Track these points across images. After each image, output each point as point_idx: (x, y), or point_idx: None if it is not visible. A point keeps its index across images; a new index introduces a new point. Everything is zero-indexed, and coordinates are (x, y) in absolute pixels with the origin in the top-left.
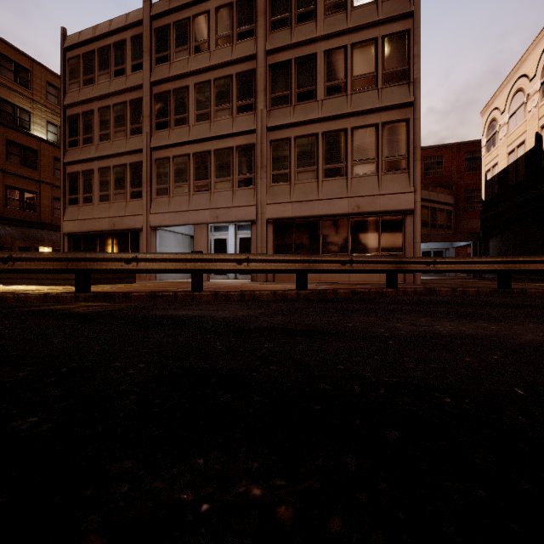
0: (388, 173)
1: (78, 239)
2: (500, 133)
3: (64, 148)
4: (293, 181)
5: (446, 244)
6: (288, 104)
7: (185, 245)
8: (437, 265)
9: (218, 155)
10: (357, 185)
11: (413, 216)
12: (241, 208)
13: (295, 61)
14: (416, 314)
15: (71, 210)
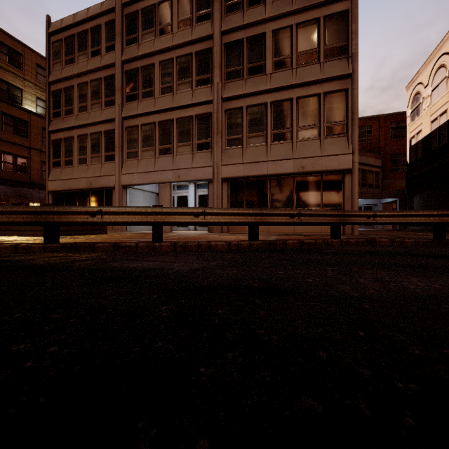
0: (329, 137)
1: (61, 196)
2: (423, 105)
3: (48, 118)
4: (245, 145)
5: (375, 200)
6: (241, 77)
7: (152, 201)
8: (377, 218)
9: (180, 123)
10: (301, 148)
11: (352, 175)
12: (200, 169)
13: (247, 40)
14: (372, 266)
15: (55, 171)
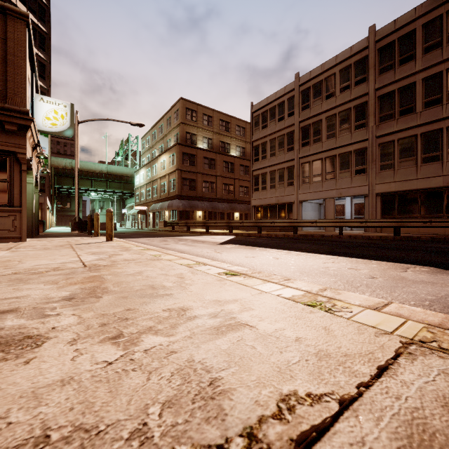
0: None
1: (259, 208)
2: None
3: (252, 163)
4: (396, 168)
5: None
6: (392, 118)
7: (316, 209)
8: None
9: (341, 157)
10: None
11: None
12: (357, 188)
13: (398, 90)
14: (446, 244)
15: (255, 194)
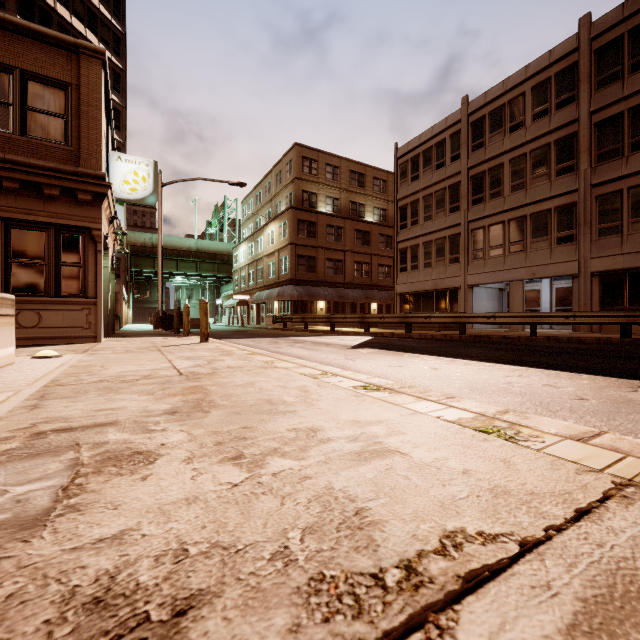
0: None
1: (406, 297)
2: None
3: (396, 231)
4: (626, 232)
5: None
6: (619, 156)
7: (494, 297)
8: None
9: (534, 218)
10: None
11: None
12: (560, 264)
13: (628, 112)
14: None
15: (402, 276)
